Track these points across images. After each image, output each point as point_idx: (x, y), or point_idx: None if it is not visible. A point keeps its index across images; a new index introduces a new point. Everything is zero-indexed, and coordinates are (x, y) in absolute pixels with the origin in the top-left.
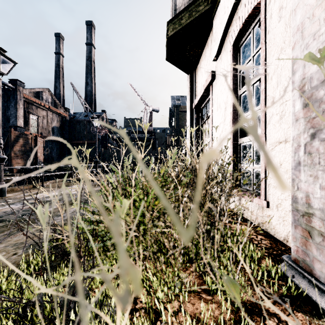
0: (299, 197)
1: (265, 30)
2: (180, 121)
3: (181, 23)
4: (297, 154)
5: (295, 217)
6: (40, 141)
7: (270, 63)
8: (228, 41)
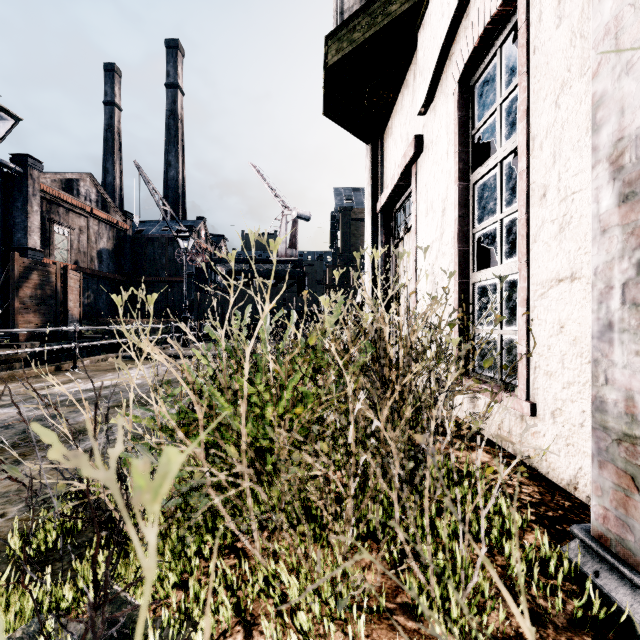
0: (611, 399)
1: (528, 47)
2: (351, 238)
3: (354, 39)
4: (604, 306)
5: (600, 443)
6: (73, 278)
7: (538, 114)
8: (450, 75)
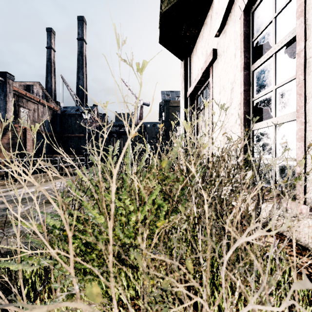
0: None
1: None
2: (169, 115)
3: None
4: None
5: None
6: (29, 134)
7: None
8: (237, 8)
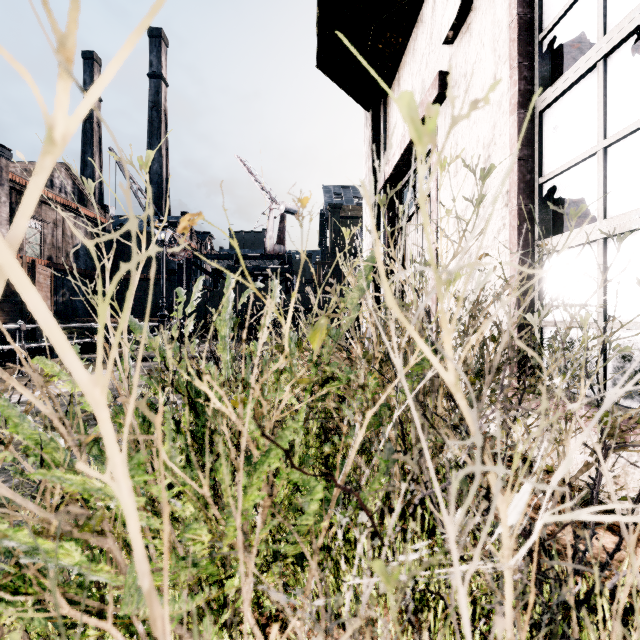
0: None
1: None
2: (341, 236)
3: None
4: None
5: None
6: (43, 273)
7: None
8: None
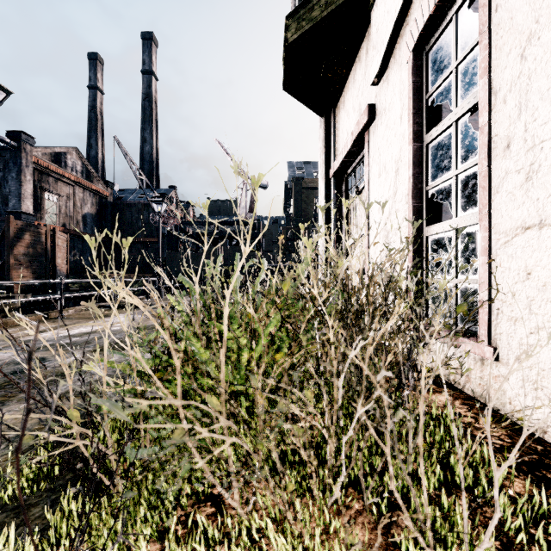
0: None
1: (490, 6)
2: (302, 204)
3: (312, 18)
4: None
5: None
6: (61, 238)
7: (501, 69)
8: (403, 45)
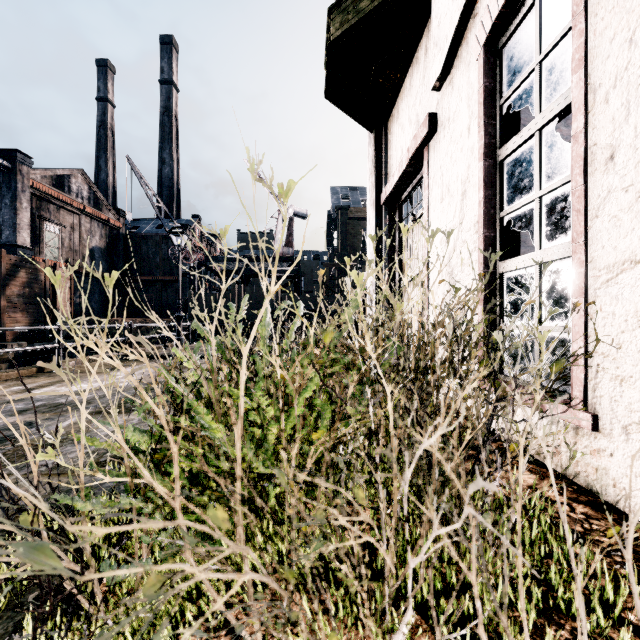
0: None
1: None
2: (348, 237)
3: (360, 9)
4: None
5: None
6: (63, 276)
7: (601, 60)
8: (472, 39)
